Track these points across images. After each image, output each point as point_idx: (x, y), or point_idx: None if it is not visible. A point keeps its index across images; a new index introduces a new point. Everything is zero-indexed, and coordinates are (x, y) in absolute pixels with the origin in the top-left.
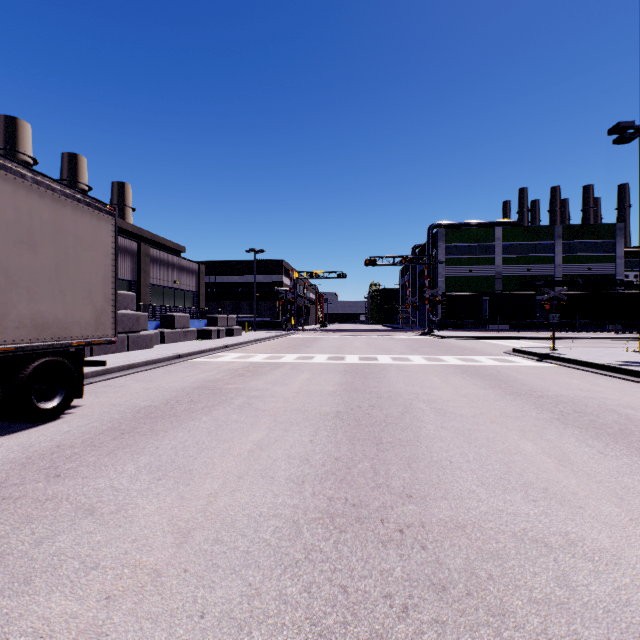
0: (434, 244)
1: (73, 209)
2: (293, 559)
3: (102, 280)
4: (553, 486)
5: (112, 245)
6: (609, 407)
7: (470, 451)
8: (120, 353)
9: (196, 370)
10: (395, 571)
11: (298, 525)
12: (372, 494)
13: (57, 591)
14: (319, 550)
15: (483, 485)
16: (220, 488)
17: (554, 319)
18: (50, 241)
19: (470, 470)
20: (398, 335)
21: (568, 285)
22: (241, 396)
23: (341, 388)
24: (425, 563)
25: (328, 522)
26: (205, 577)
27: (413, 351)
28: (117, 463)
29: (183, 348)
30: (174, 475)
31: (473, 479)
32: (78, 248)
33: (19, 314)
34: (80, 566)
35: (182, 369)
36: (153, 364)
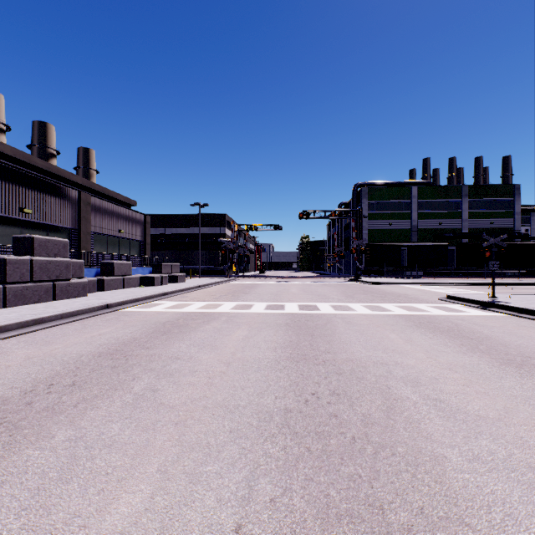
0: (358, 201)
1: None
2: None
3: None
4: None
5: None
6: None
7: None
8: (43, 303)
9: (116, 324)
10: None
11: None
12: None
13: None
14: None
15: None
16: None
17: (494, 266)
18: None
19: None
20: (329, 281)
21: (474, 237)
22: (149, 372)
23: (285, 354)
24: None
25: None
26: None
27: (350, 298)
28: None
29: (118, 296)
30: None
31: None
32: None
33: None
34: None
35: (101, 323)
36: (71, 317)
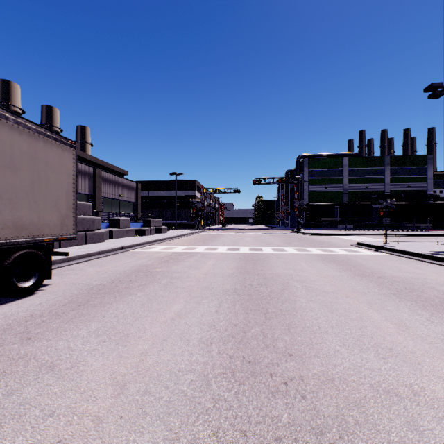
0: (301, 169)
1: (44, 142)
2: (204, 407)
3: (66, 194)
4: (396, 346)
5: (73, 169)
6: (430, 285)
7: (333, 319)
8: (81, 245)
9: (134, 258)
10: (283, 417)
11: (208, 379)
12: (262, 353)
13: (20, 436)
14: (224, 400)
15: (344, 346)
16: (149, 348)
17: (386, 221)
18: (27, 165)
19: (334, 334)
20: (276, 232)
21: (394, 198)
22: (166, 277)
23: (237, 271)
24: (305, 410)
25: (230, 376)
26: (136, 423)
27: (287, 244)
28: (74, 328)
29: (125, 242)
30: (115, 338)
31: (337, 341)
32: (48, 171)
33: (4, 218)
34: (40, 414)
35: (124, 257)
36: (104, 253)
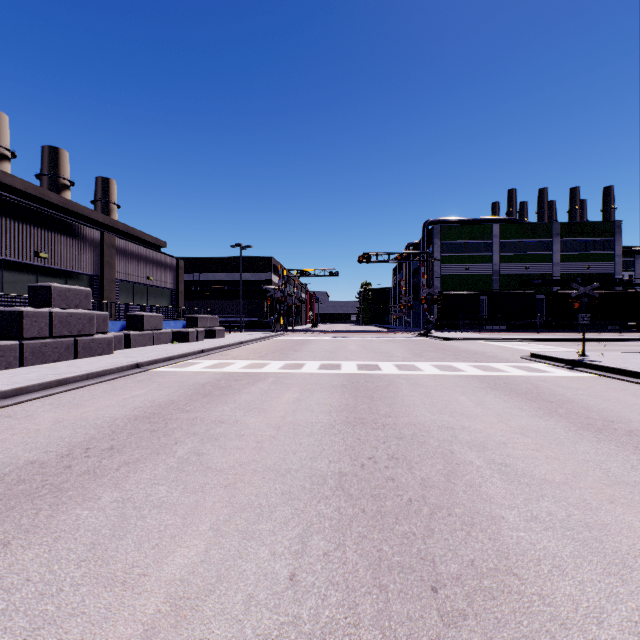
0: (429, 241)
1: None
2: None
3: None
4: None
5: None
6: None
7: None
8: (64, 361)
9: (150, 386)
10: None
11: None
12: None
13: None
14: None
15: None
16: None
17: (584, 320)
18: None
19: None
20: (394, 336)
21: (567, 284)
22: (192, 436)
23: (341, 418)
24: None
25: None
26: None
27: (417, 356)
28: None
29: (148, 354)
30: None
31: None
32: None
33: None
34: None
35: (133, 384)
36: (98, 377)
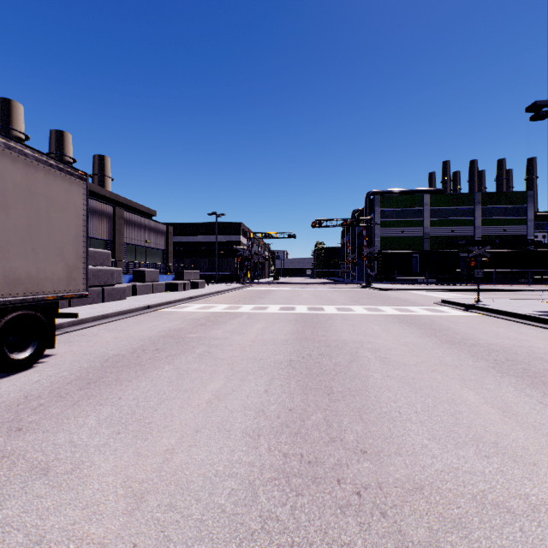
0: (371, 209)
1: (45, 173)
2: (249, 530)
3: (74, 239)
4: (502, 440)
5: (83, 207)
6: (538, 355)
7: (417, 401)
8: (96, 304)
9: (163, 320)
10: (356, 545)
11: (254, 487)
12: (327, 449)
13: None
14: (276, 518)
15: (434, 439)
16: (177, 443)
17: (479, 274)
18: (22, 203)
19: (419, 422)
20: (340, 287)
21: (486, 244)
22: (202, 345)
23: (293, 337)
24: (387, 534)
25: (284, 483)
26: None
27: (354, 302)
28: (79, 415)
29: (152, 299)
30: (133, 428)
31: (424, 432)
32: (50, 209)
33: None
34: (23, 540)
35: (150, 319)
36: (125, 314)
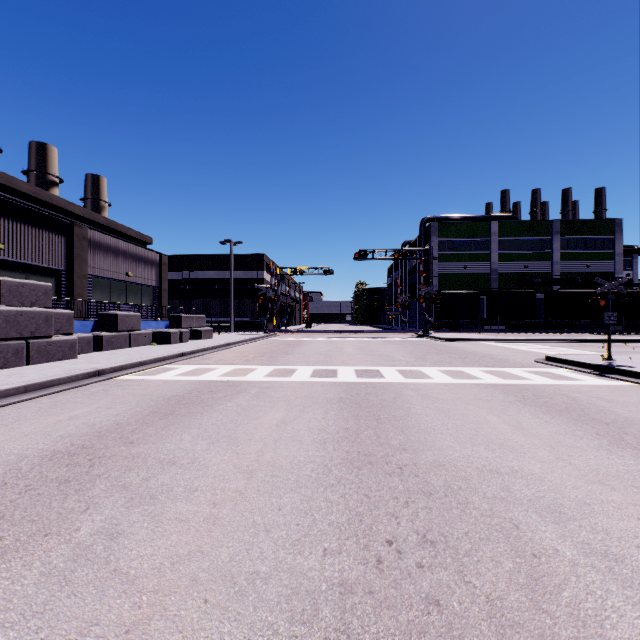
0: (426, 239)
1: None
2: None
3: None
4: None
5: None
6: None
7: None
8: (11, 368)
9: (101, 401)
10: None
11: None
12: None
13: None
14: None
15: None
16: None
17: (610, 319)
18: None
19: None
20: (391, 337)
21: (567, 283)
22: (117, 493)
23: (339, 454)
24: None
25: None
26: None
27: (421, 360)
28: None
29: (117, 358)
30: None
31: None
32: None
33: None
34: None
35: (80, 399)
36: (41, 389)
